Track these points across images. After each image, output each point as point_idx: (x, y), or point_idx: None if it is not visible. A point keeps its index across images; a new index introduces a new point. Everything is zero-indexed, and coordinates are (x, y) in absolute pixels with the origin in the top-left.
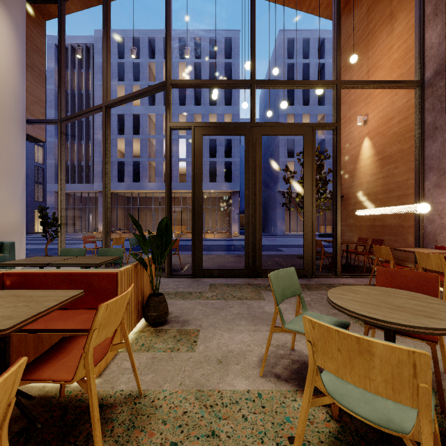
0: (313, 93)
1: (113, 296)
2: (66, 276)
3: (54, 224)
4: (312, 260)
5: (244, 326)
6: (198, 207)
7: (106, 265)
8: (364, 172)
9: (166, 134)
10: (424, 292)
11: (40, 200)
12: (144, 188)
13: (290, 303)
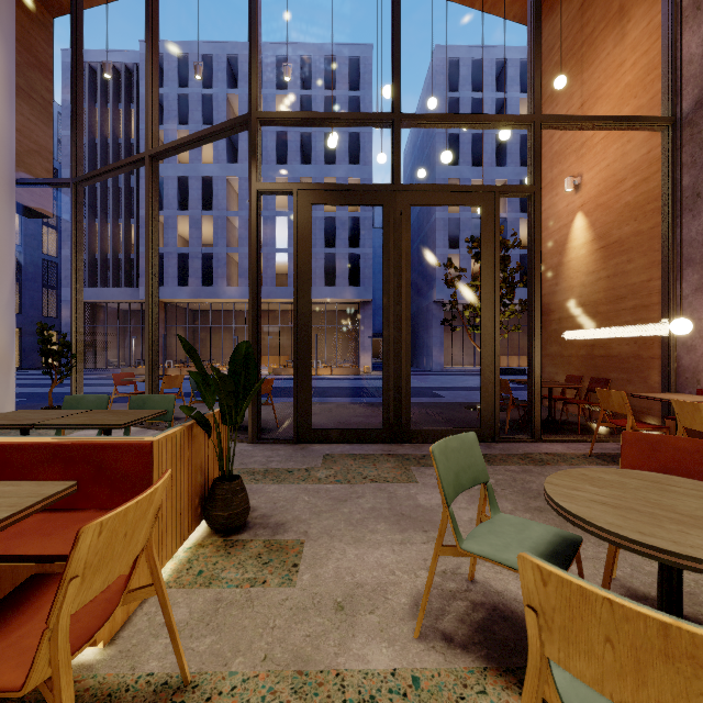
0: (488, 146)
1: (144, 486)
2: (56, 449)
3: (63, 354)
4: (494, 414)
5: (384, 533)
6: (304, 325)
7: (152, 423)
8: (576, 269)
9: (251, 203)
10: None
11: (52, 315)
12: (220, 296)
13: None
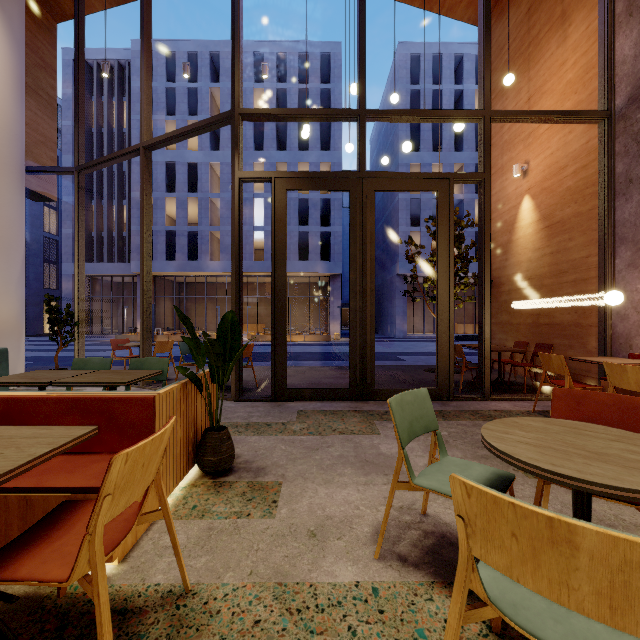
0: (447, 134)
1: (148, 433)
2: (75, 402)
3: (67, 322)
4: (449, 375)
5: (350, 476)
6: (280, 296)
7: (146, 383)
8: (524, 246)
9: (234, 189)
10: (627, 426)
11: (53, 287)
12: (204, 270)
13: (417, 440)
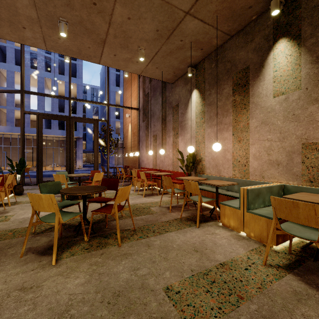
0: None
1: (3, 182)
2: None
3: None
4: None
5: None
6: (40, 152)
7: None
8: (129, 138)
9: (21, 116)
10: None
11: None
12: None
13: None
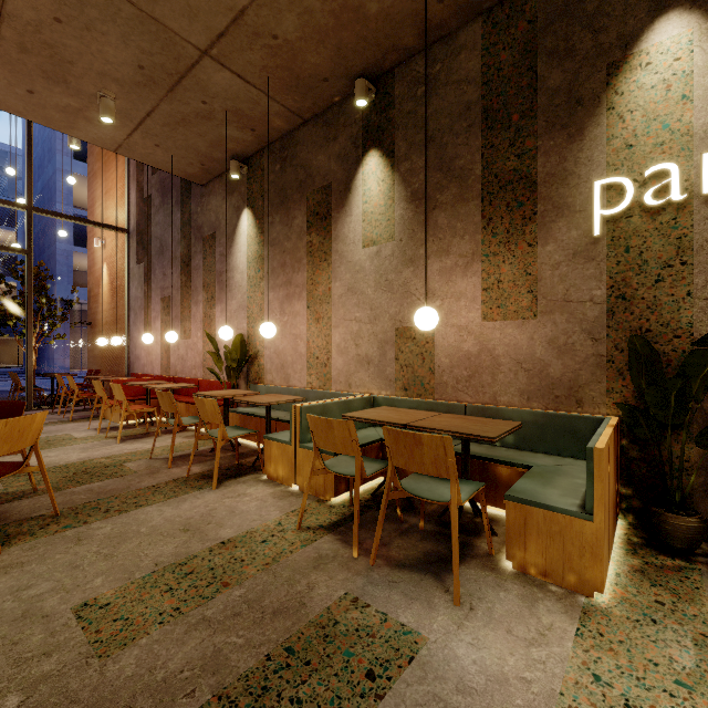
0: None
1: None
2: None
3: None
4: None
5: None
6: None
7: None
8: (104, 299)
9: None
10: None
11: None
12: None
13: None
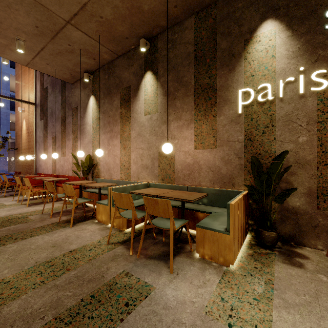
0: None
1: None
2: None
3: None
4: None
5: None
6: None
7: None
8: (24, 137)
9: None
10: None
11: None
12: None
13: None
